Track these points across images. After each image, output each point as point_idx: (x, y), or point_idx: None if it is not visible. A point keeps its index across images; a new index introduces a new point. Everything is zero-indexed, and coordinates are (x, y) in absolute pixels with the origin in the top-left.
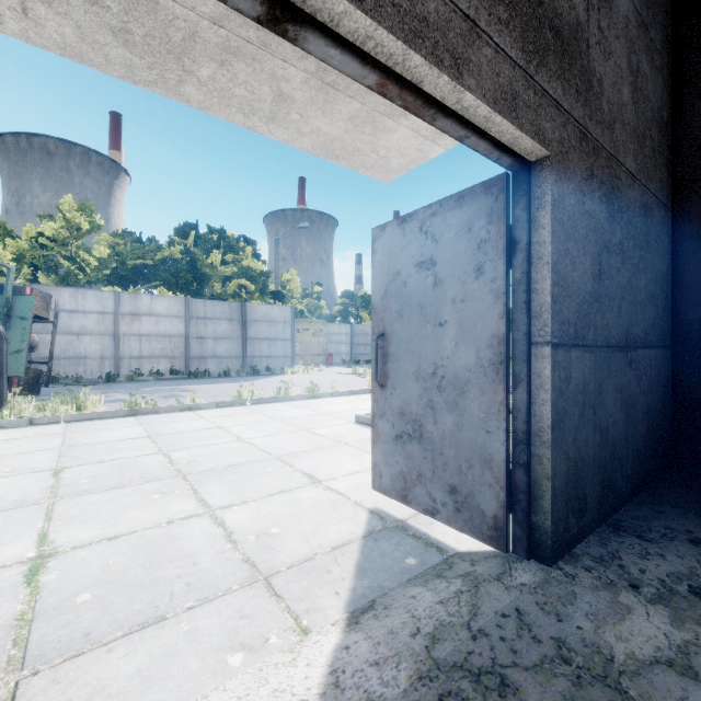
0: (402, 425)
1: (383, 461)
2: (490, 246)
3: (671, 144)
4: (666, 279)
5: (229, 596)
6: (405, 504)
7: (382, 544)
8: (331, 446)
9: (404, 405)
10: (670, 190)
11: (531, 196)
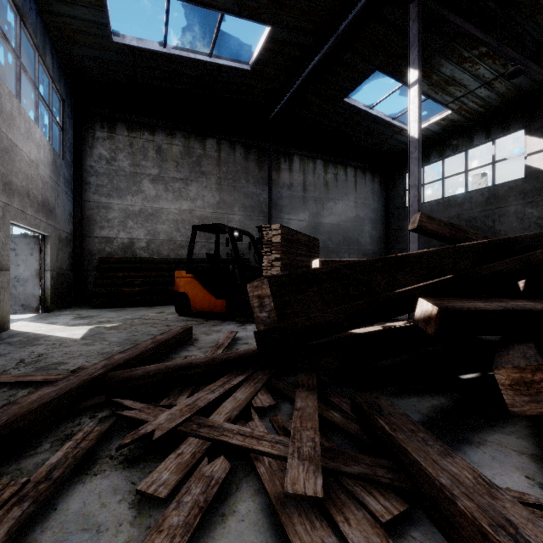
0: None
1: None
2: (35, 250)
3: (73, 217)
4: (72, 253)
5: None
6: None
7: None
8: None
9: None
10: (73, 229)
11: (46, 241)
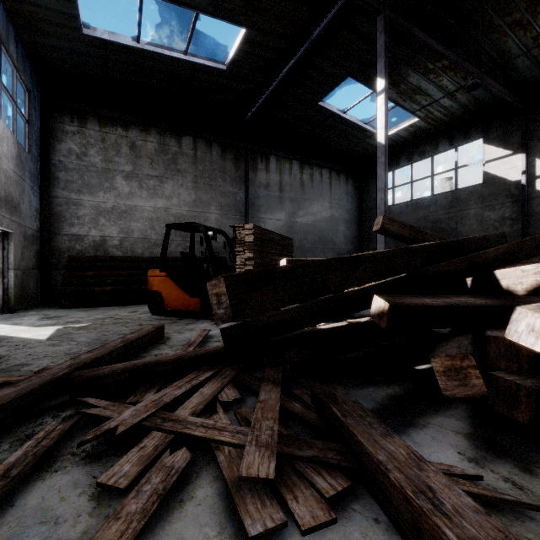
0: None
1: None
2: None
3: (40, 213)
4: (39, 251)
5: None
6: None
7: None
8: None
9: None
10: (40, 226)
11: (9, 239)
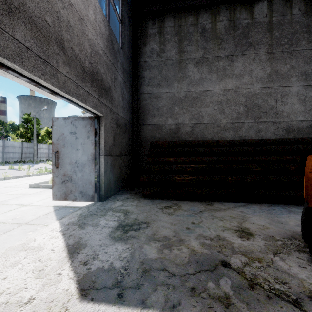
0: (65, 178)
1: (57, 190)
2: (91, 132)
3: (132, 108)
4: (130, 140)
5: (15, 229)
6: (66, 201)
7: (61, 210)
8: (22, 196)
9: (65, 172)
10: (132, 119)
11: (100, 123)
